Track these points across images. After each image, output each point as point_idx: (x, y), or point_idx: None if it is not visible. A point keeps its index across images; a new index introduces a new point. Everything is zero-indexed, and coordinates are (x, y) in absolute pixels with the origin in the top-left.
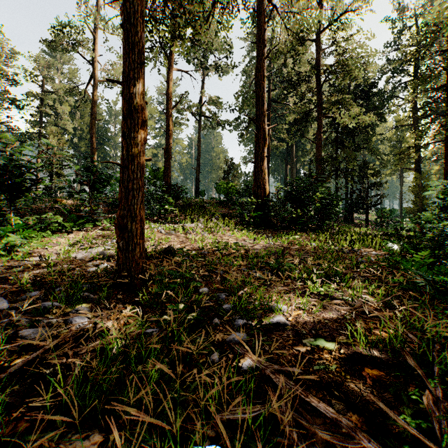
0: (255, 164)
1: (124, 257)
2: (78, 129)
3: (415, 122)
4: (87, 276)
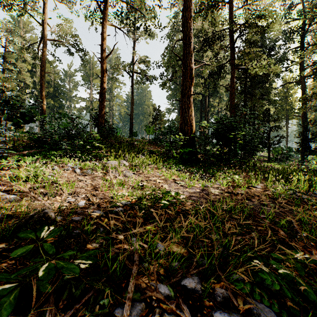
0: (182, 102)
1: None
2: (38, 84)
3: (302, 79)
4: None
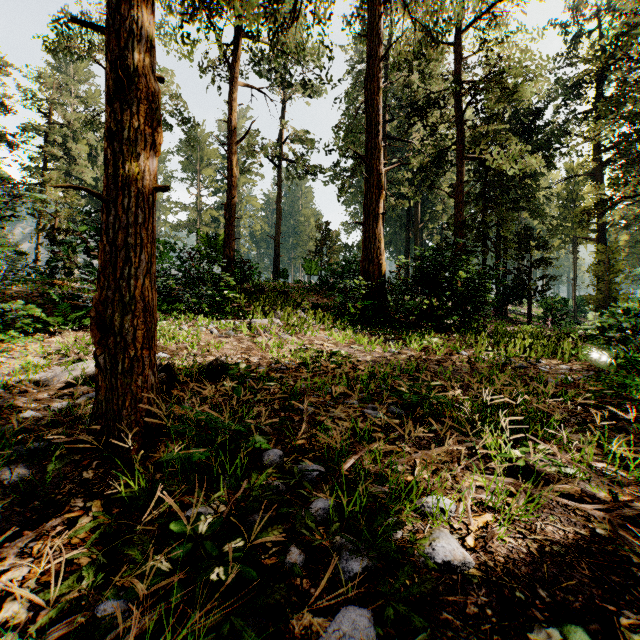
0: (364, 226)
1: (108, 387)
2: (100, 180)
3: (597, 169)
4: (34, 424)
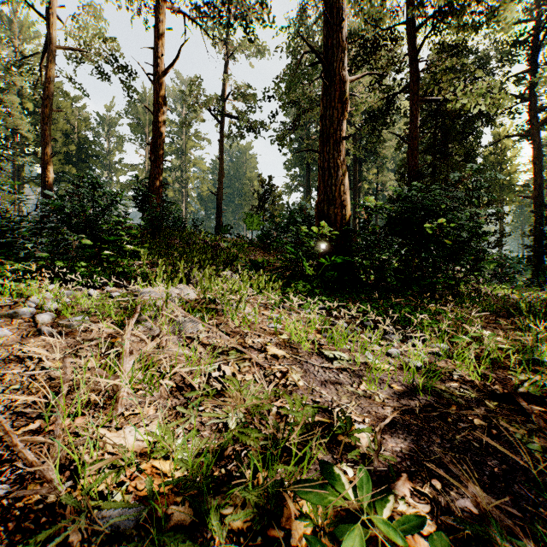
0: (322, 155)
1: None
2: None
3: (534, 129)
4: None
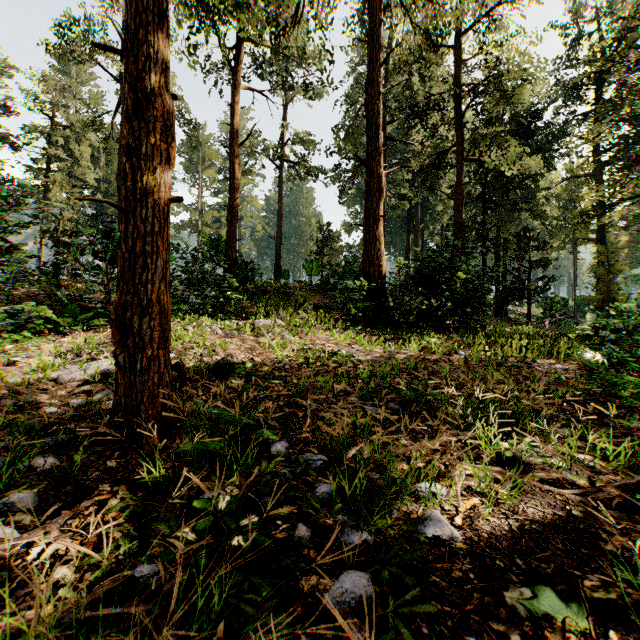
0: (365, 228)
1: (127, 384)
2: (102, 181)
3: (597, 170)
4: (58, 418)
